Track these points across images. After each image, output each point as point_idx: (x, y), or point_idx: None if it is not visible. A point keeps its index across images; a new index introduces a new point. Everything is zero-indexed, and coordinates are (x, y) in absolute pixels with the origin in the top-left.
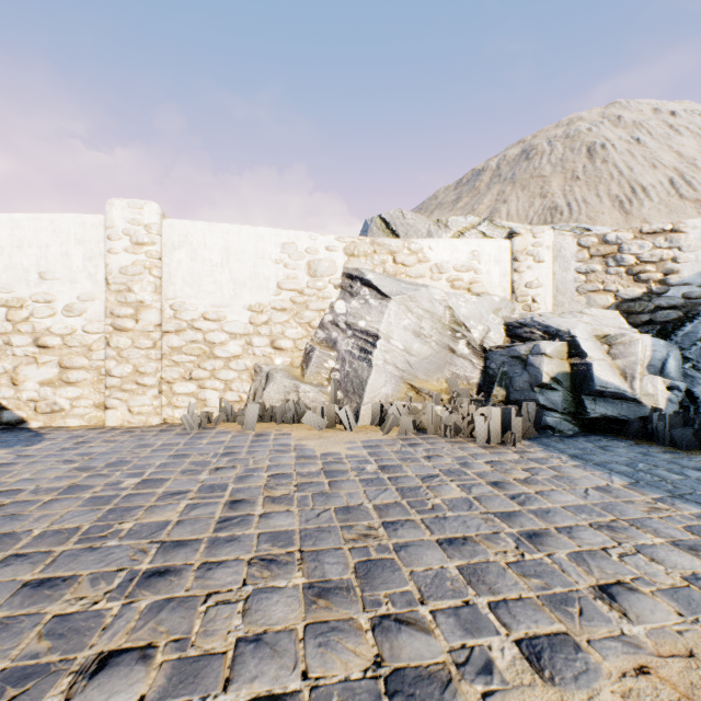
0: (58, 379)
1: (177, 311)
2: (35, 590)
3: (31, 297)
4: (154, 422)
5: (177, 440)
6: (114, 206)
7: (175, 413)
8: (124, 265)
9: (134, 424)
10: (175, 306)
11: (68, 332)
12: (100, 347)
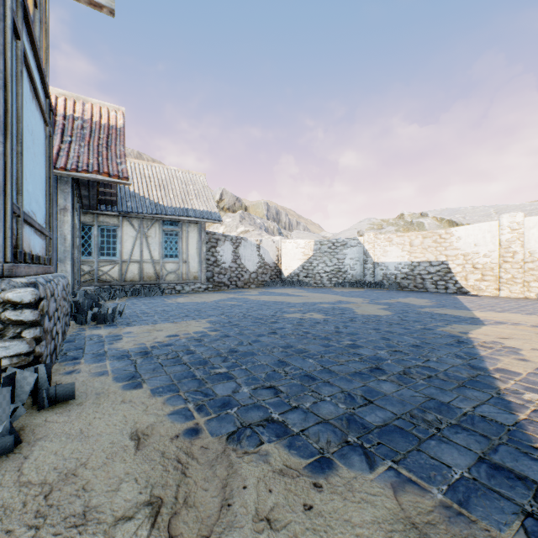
0: (480, 279)
1: (531, 254)
2: (514, 308)
3: (471, 252)
4: (520, 297)
5: (534, 301)
6: (502, 218)
7: (530, 294)
8: (507, 238)
9: (511, 296)
10: (530, 251)
11: (484, 263)
12: (496, 268)
